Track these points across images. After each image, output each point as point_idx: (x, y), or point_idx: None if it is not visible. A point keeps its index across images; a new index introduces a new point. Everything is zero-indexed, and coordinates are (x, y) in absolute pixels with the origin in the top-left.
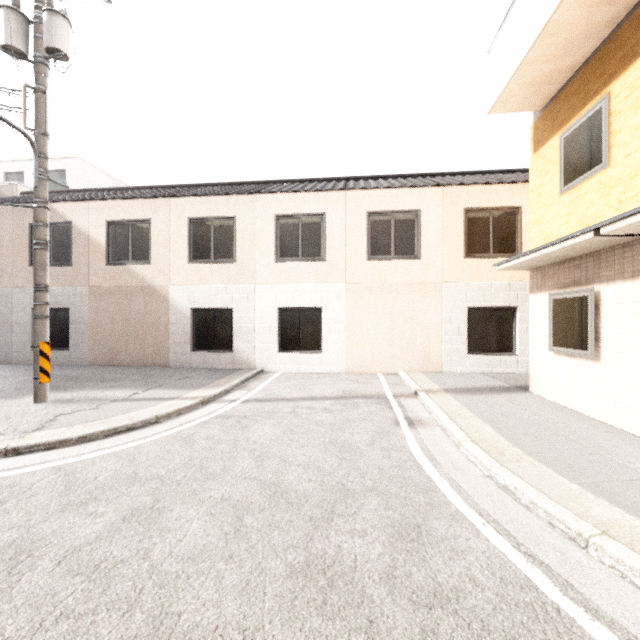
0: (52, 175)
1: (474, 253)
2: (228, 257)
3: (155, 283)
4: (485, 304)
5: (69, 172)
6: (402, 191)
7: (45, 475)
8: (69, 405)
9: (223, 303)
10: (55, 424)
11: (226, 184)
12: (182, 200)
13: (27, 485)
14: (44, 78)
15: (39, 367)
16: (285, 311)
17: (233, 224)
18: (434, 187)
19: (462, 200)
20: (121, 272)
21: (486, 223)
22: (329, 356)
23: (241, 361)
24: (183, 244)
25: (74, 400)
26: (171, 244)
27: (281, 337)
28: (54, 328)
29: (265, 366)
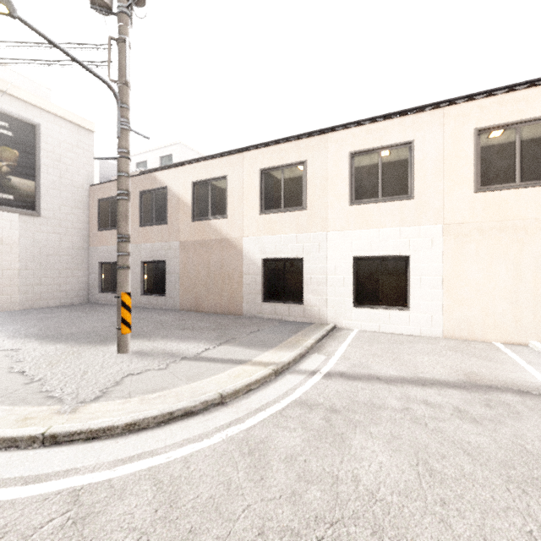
0: (164, 160)
1: None
2: (298, 205)
3: (230, 235)
4: None
5: (174, 155)
6: (535, 90)
7: (51, 512)
8: (143, 360)
9: (293, 253)
10: (116, 391)
11: (294, 137)
12: (254, 152)
13: (14, 540)
14: (125, 27)
15: (121, 318)
16: (361, 260)
17: (303, 169)
18: None
19: None
20: (203, 227)
21: None
22: (419, 314)
23: (312, 314)
24: (255, 196)
25: (150, 353)
26: (244, 197)
27: (356, 290)
28: (156, 277)
29: (338, 321)
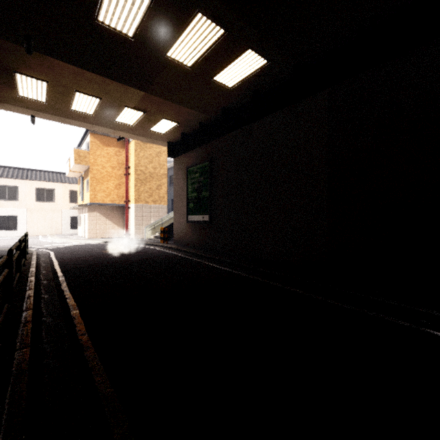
0: None
1: (72, 202)
2: None
3: None
4: (76, 216)
5: None
6: (49, 183)
7: None
8: None
9: None
10: None
11: None
12: None
13: None
14: None
15: None
16: (0, 217)
17: None
18: (60, 183)
19: (69, 188)
20: None
21: (76, 194)
22: (20, 231)
23: None
24: None
25: None
26: None
27: None
28: None
29: None
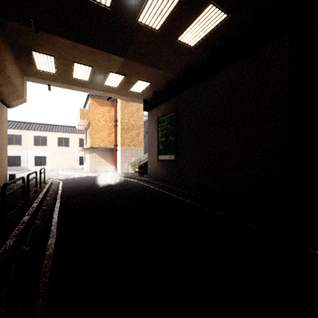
0: None
1: (81, 146)
2: (19, 144)
3: None
4: (83, 156)
5: None
6: (65, 133)
7: None
8: None
9: (18, 155)
10: None
11: (13, 121)
12: None
13: None
14: None
15: None
16: (36, 157)
17: (21, 136)
18: (72, 133)
19: (78, 136)
20: None
21: (83, 141)
22: (48, 166)
23: (23, 168)
24: None
25: None
26: None
27: (35, 163)
28: None
29: (31, 169)
